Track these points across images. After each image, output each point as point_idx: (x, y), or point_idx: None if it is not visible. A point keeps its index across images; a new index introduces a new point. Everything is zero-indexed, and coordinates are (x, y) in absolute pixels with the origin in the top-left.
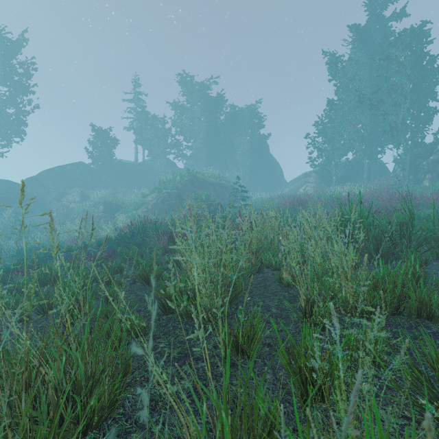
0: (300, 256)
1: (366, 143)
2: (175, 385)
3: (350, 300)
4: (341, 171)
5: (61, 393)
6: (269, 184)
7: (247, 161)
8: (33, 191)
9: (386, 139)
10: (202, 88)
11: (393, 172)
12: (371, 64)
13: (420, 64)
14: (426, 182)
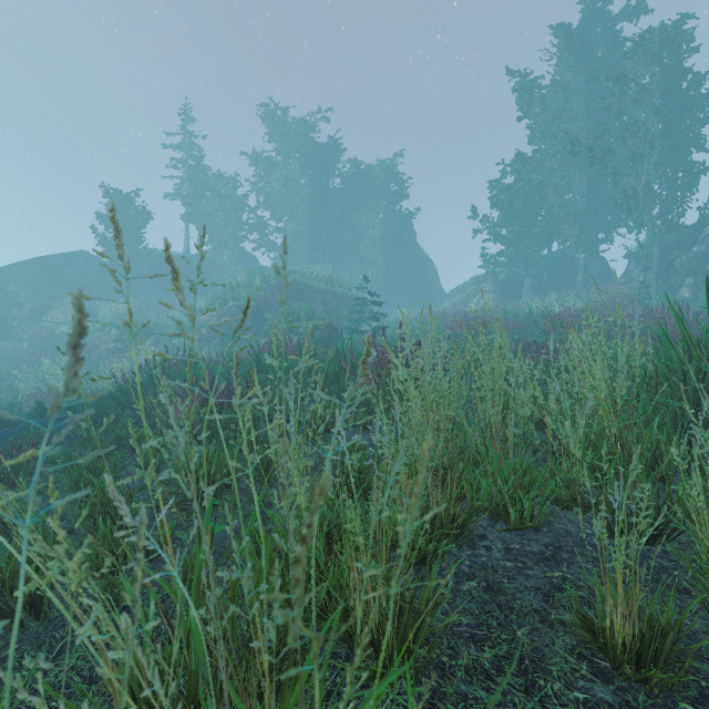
0: None
1: (581, 226)
2: None
3: None
4: (538, 272)
5: None
6: (416, 295)
7: (380, 256)
8: None
9: (614, 219)
10: (302, 129)
11: (626, 275)
12: (589, 91)
13: (676, 89)
14: (684, 292)
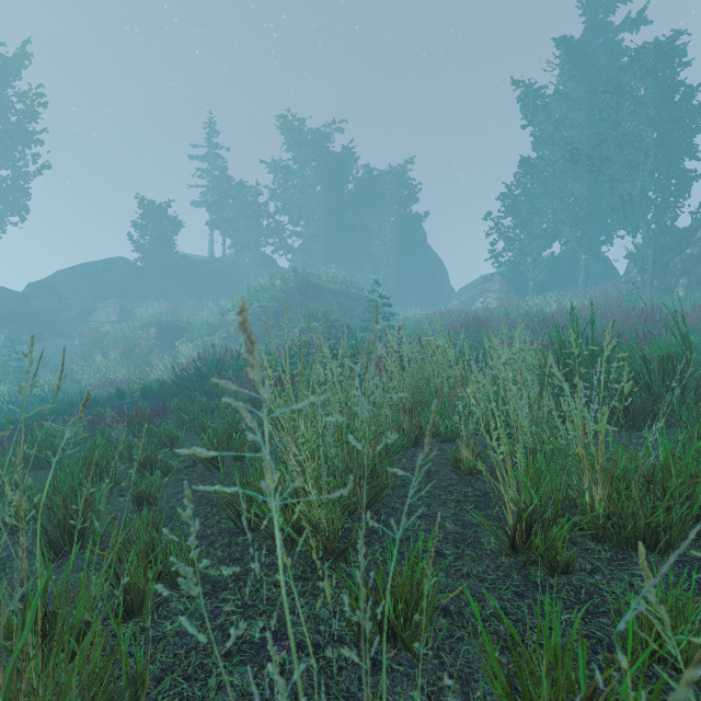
0: (503, 425)
1: (583, 228)
2: None
3: (600, 511)
4: (542, 272)
5: None
6: (426, 293)
7: (392, 257)
8: (41, 305)
9: (614, 222)
10: (317, 139)
11: (625, 275)
12: (590, 100)
13: (670, 100)
14: (679, 291)
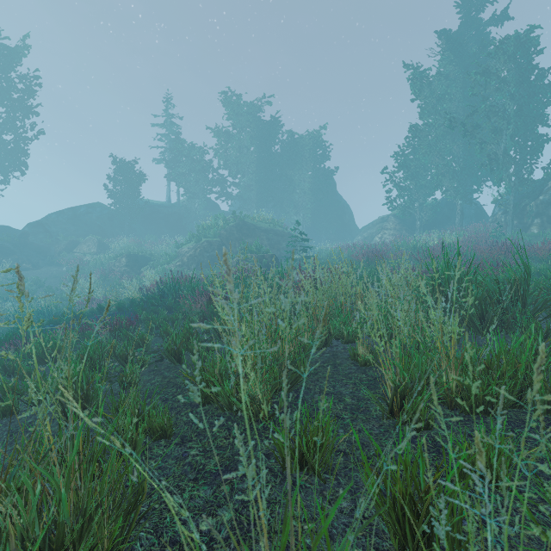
0: (385, 327)
1: (459, 180)
2: (210, 517)
3: (453, 388)
4: (427, 214)
5: (31, 544)
6: (336, 231)
7: (309, 202)
8: (37, 240)
9: (484, 174)
10: (251, 110)
11: (492, 216)
12: (465, 79)
13: (527, 79)
14: (534, 229)
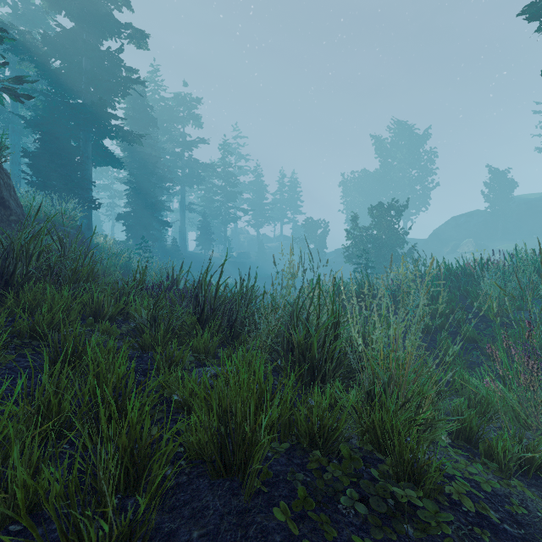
0: None
1: None
2: None
3: None
4: None
5: None
6: None
7: None
8: (433, 245)
9: None
10: None
11: None
12: None
13: None
14: None
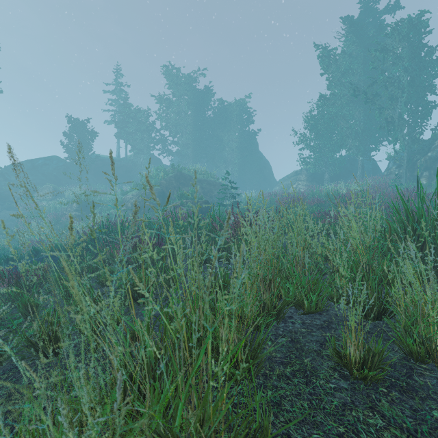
0: None
1: (360, 140)
2: None
3: None
4: (333, 168)
5: None
6: (258, 182)
7: (236, 158)
8: None
9: (380, 136)
10: (188, 81)
11: (387, 170)
12: (365, 57)
13: (418, 56)
14: (423, 180)
